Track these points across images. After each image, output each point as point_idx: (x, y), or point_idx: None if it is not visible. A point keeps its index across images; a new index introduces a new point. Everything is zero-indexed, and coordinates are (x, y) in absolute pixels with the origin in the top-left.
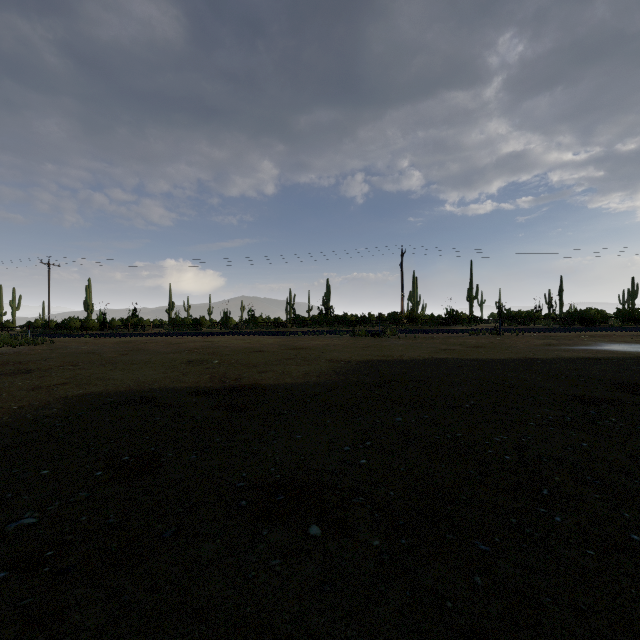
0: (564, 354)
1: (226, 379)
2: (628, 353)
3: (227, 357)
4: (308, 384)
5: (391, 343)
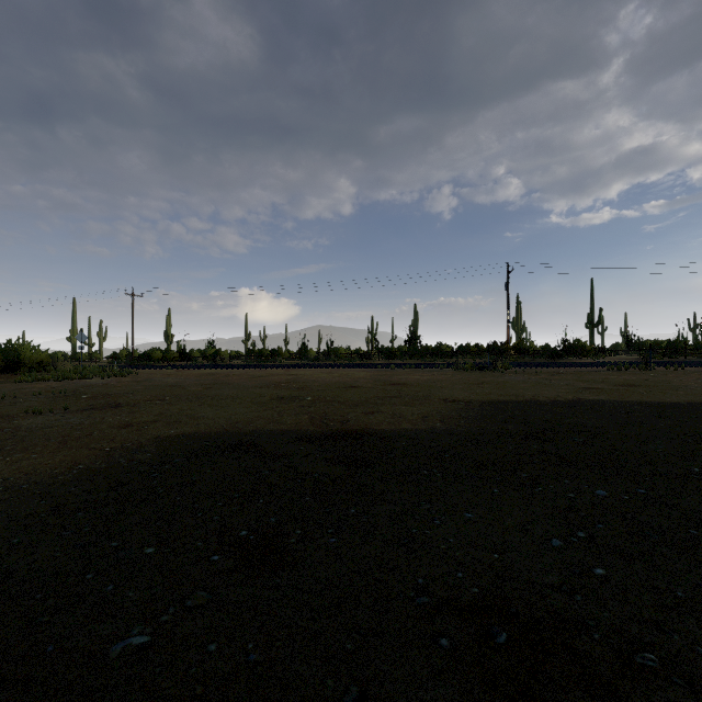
0: None
1: (329, 421)
2: None
3: (320, 393)
4: (435, 432)
5: (509, 379)
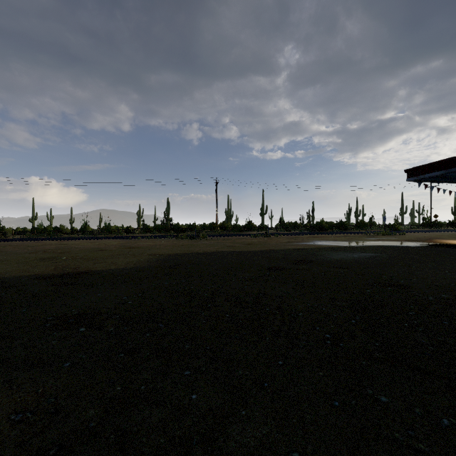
0: (289, 247)
1: (67, 268)
2: (320, 246)
3: (74, 255)
4: (124, 268)
5: (199, 243)
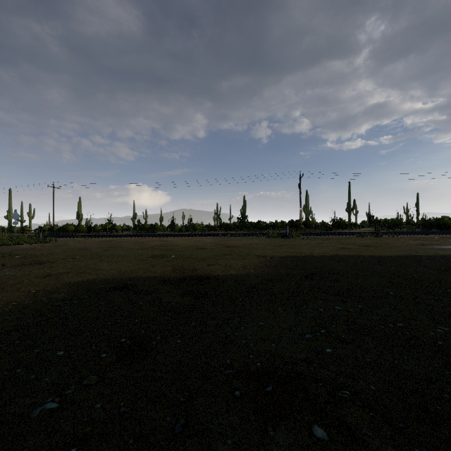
0: (441, 252)
1: (185, 270)
2: None
3: (180, 253)
4: (249, 275)
5: (298, 243)
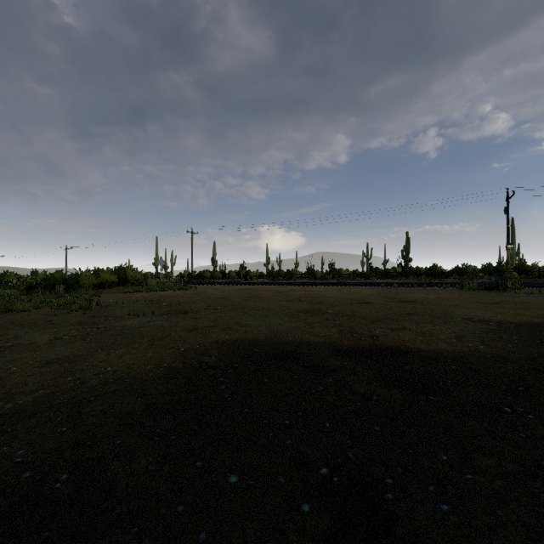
0: None
1: (359, 335)
2: None
3: (338, 308)
4: (485, 356)
5: (527, 299)
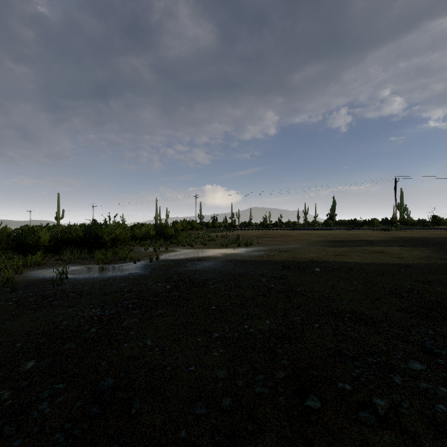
0: None
1: (349, 239)
2: None
3: (330, 235)
4: (382, 239)
5: (398, 233)
